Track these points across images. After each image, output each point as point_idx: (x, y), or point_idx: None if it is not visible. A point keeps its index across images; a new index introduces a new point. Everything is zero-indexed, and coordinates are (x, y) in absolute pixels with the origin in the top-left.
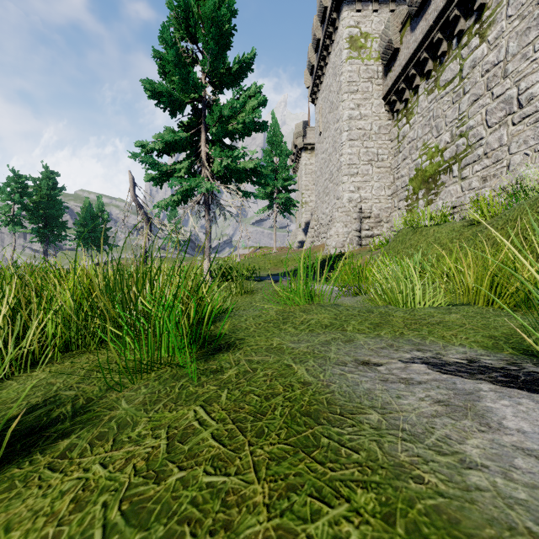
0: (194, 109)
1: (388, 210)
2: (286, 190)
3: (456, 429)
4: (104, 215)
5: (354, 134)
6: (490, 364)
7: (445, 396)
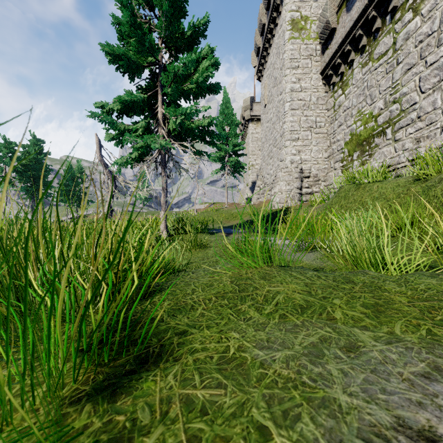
0: (152, 74)
1: (325, 170)
2: (236, 155)
3: None
4: (82, 176)
5: (295, 104)
6: None
7: None
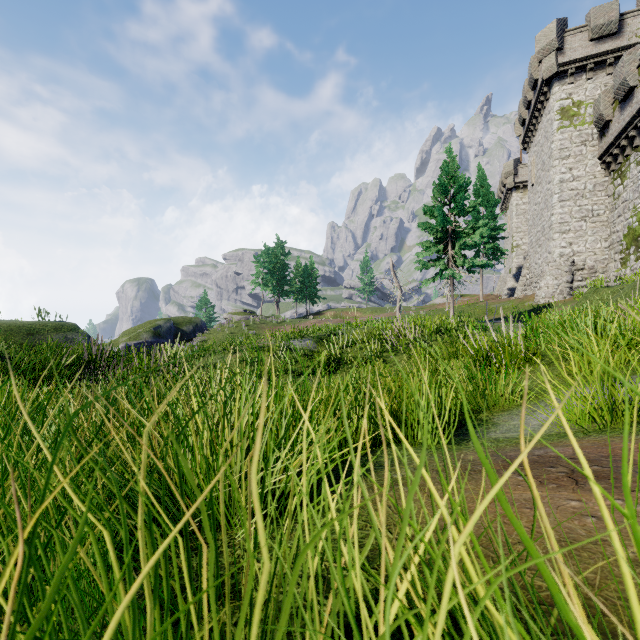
0: (443, 229)
1: (605, 261)
2: (494, 239)
3: None
4: (314, 272)
5: (565, 195)
6: None
7: None
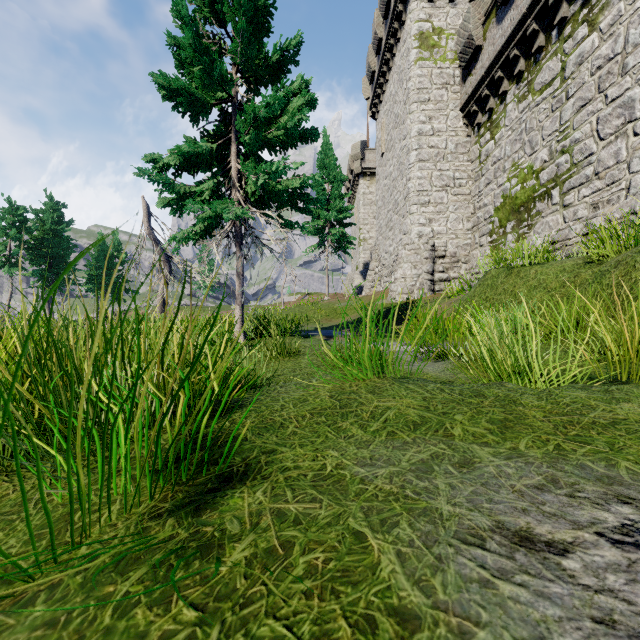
0: (223, 114)
1: (467, 247)
2: (341, 224)
3: None
4: (120, 254)
5: (424, 153)
6: None
7: None
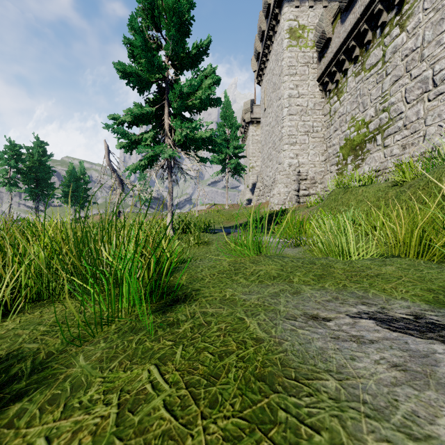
0: (159, 88)
1: (322, 173)
2: (236, 157)
3: (421, 403)
4: (85, 177)
5: (293, 110)
6: (436, 320)
7: (401, 358)
